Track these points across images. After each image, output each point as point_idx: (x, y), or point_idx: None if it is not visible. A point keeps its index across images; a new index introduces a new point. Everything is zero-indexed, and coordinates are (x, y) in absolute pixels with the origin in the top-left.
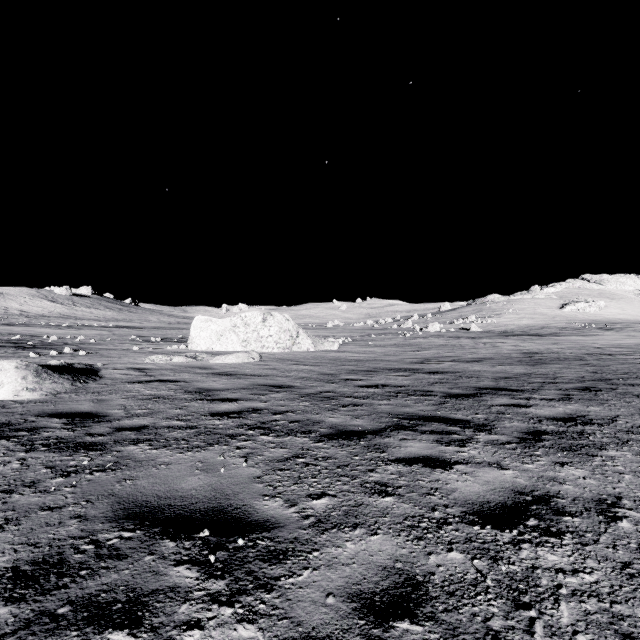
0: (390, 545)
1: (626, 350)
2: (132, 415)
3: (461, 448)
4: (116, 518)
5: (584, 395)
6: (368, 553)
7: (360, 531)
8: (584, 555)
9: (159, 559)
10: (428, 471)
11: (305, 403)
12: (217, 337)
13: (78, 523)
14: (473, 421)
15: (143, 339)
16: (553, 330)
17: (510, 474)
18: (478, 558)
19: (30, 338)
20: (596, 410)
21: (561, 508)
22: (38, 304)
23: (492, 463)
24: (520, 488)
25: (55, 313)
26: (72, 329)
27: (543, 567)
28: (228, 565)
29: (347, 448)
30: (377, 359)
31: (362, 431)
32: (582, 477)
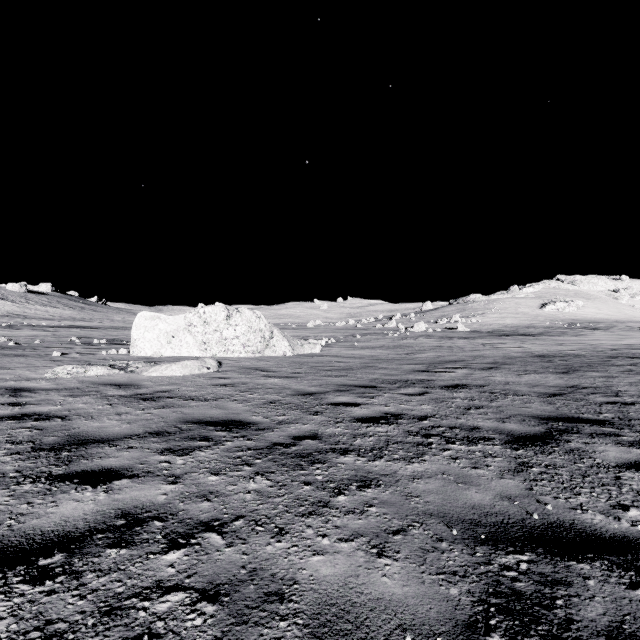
0: None
1: None
2: None
3: None
4: None
5: None
6: None
7: None
8: None
9: None
10: None
11: (260, 481)
12: (167, 339)
13: None
14: None
15: (84, 341)
16: (540, 329)
17: None
18: None
19: None
20: None
21: None
22: None
23: None
24: None
25: (2, 311)
26: (7, 329)
27: None
28: None
29: None
30: (370, 366)
31: None
32: None
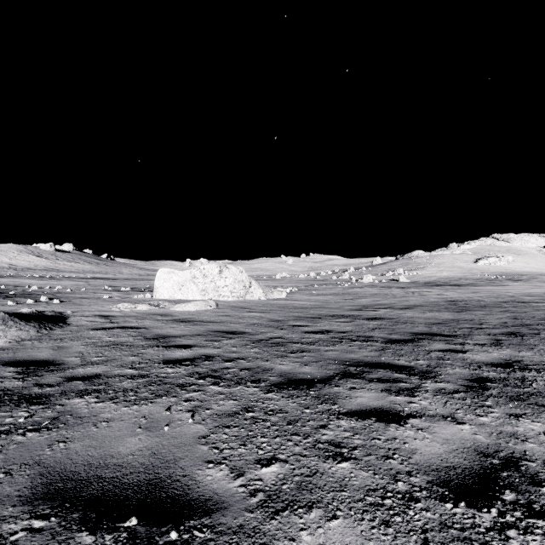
0: (353, 535)
1: (537, 298)
2: (87, 363)
3: (411, 398)
4: (32, 498)
5: (512, 340)
6: None
7: (316, 513)
8: None
9: None
10: (382, 427)
11: (256, 349)
12: (179, 287)
13: None
14: (417, 367)
15: (114, 289)
16: (470, 281)
17: (468, 430)
18: None
19: (13, 288)
20: (528, 355)
21: (534, 475)
22: (25, 258)
23: (446, 416)
24: (483, 448)
25: (40, 266)
26: (53, 280)
27: None
28: None
29: (297, 399)
30: (320, 306)
31: (311, 379)
32: (542, 432)
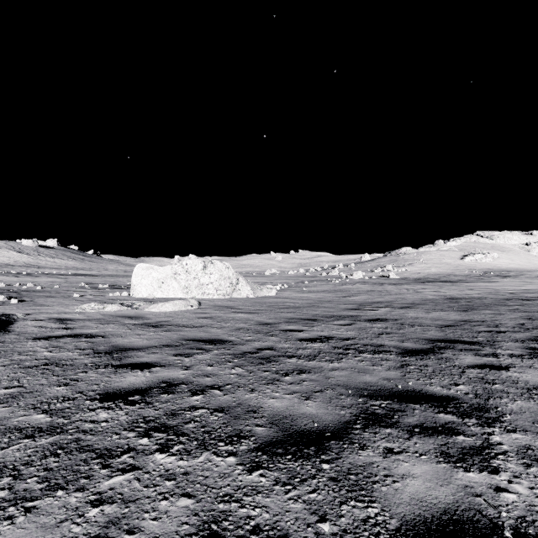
0: None
1: None
2: None
3: (494, 476)
4: None
5: None
6: None
7: None
8: None
9: None
10: None
11: (238, 369)
12: (158, 284)
13: None
14: (463, 399)
15: (91, 286)
16: (459, 277)
17: None
18: None
19: None
20: None
21: None
22: (5, 254)
23: None
24: None
25: (20, 262)
26: (29, 277)
27: None
28: None
29: (303, 489)
30: (314, 305)
31: (320, 431)
32: None
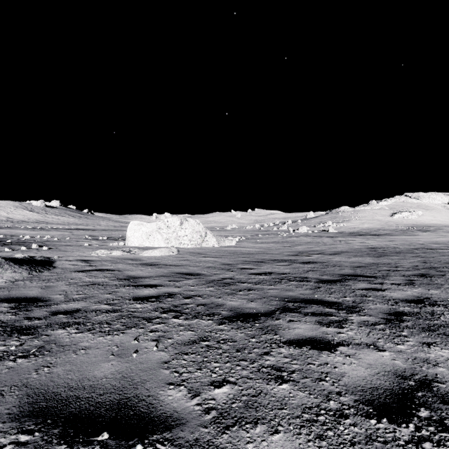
0: (292, 448)
1: (443, 246)
2: (69, 300)
3: (340, 329)
4: (19, 415)
5: (423, 280)
6: None
7: (261, 428)
8: None
9: None
10: (316, 353)
11: (210, 288)
12: (146, 236)
13: None
14: (344, 303)
15: (93, 238)
16: (387, 231)
17: (387, 356)
18: None
19: (10, 237)
20: (436, 293)
21: (445, 395)
22: (20, 213)
23: (369, 344)
24: (401, 371)
25: (32, 219)
26: (43, 231)
27: None
28: None
29: (245, 330)
30: (264, 252)
31: (256, 313)
32: None
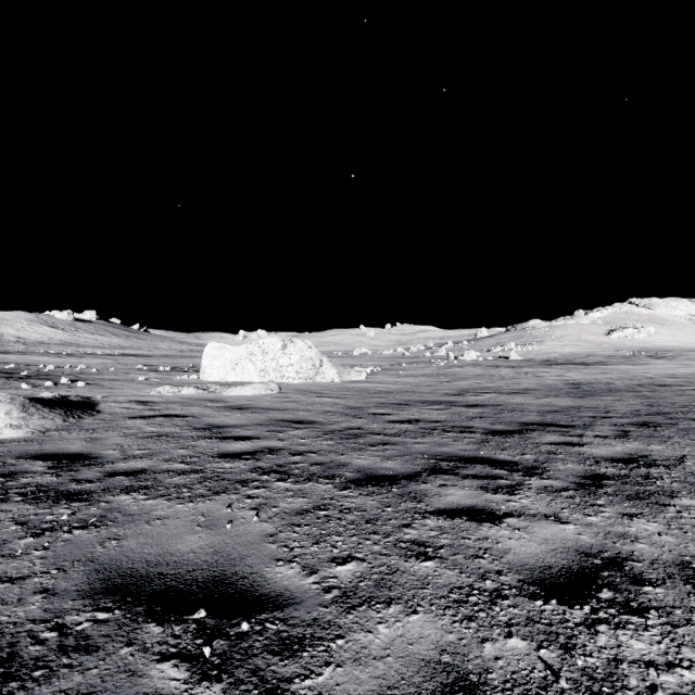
0: (433, 629)
1: (682, 380)
2: (129, 457)
3: (510, 496)
4: (91, 593)
5: (642, 431)
6: (406, 641)
7: (395, 609)
8: (677, 641)
9: (139, 652)
10: (474, 526)
11: (329, 442)
12: (232, 366)
13: (43, 600)
14: (521, 463)
15: (151, 368)
16: (600, 358)
17: (571, 529)
18: (545, 647)
19: (25, 367)
20: (659, 449)
21: (638, 575)
22: (37, 330)
23: (549, 515)
24: (585, 548)
25: (55, 340)
26: (73, 357)
27: (629, 659)
28: (227, 660)
29: (377, 497)
30: (409, 390)
31: (394, 475)
32: (657, 533)
